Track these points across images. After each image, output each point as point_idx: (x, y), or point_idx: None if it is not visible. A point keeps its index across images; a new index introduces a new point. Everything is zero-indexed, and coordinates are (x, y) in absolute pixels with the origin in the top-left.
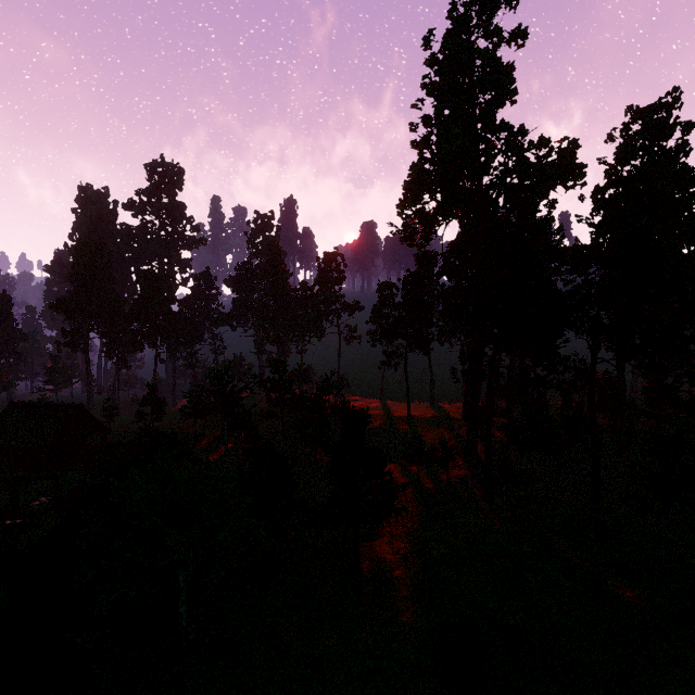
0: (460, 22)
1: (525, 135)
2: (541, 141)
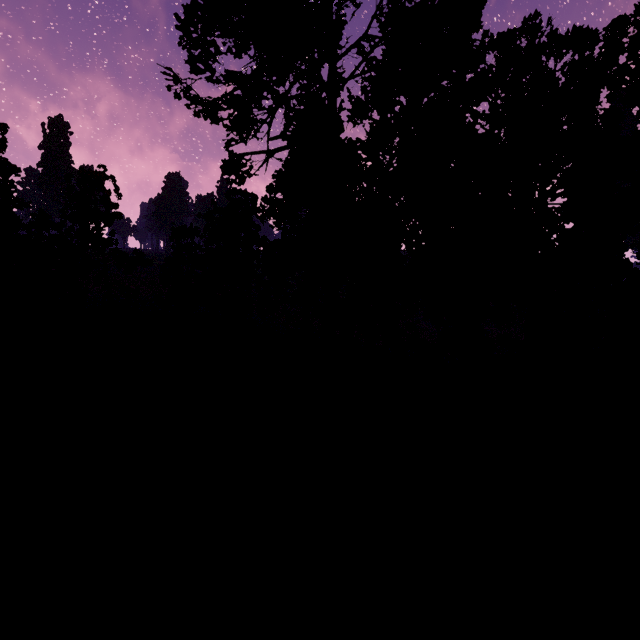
0: None
1: None
2: None
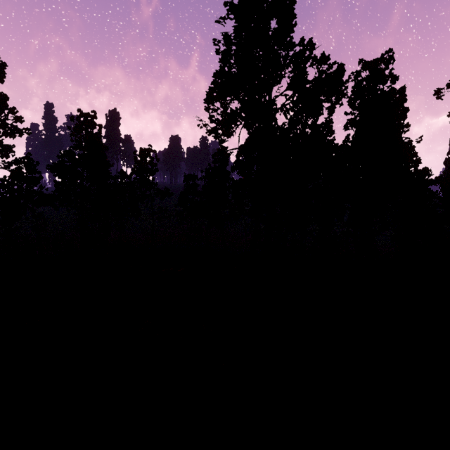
0: None
1: (312, 48)
2: (322, 58)
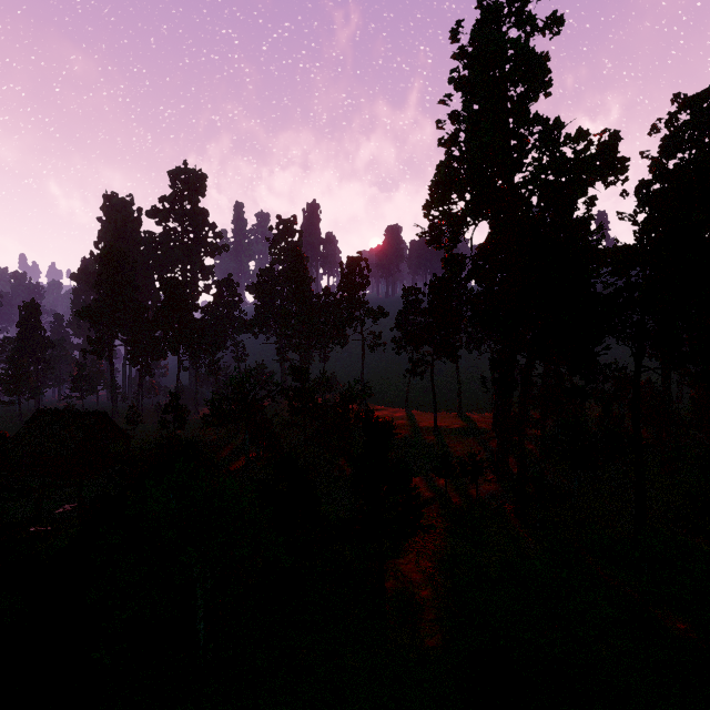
0: (491, 11)
1: (561, 128)
2: (579, 134)
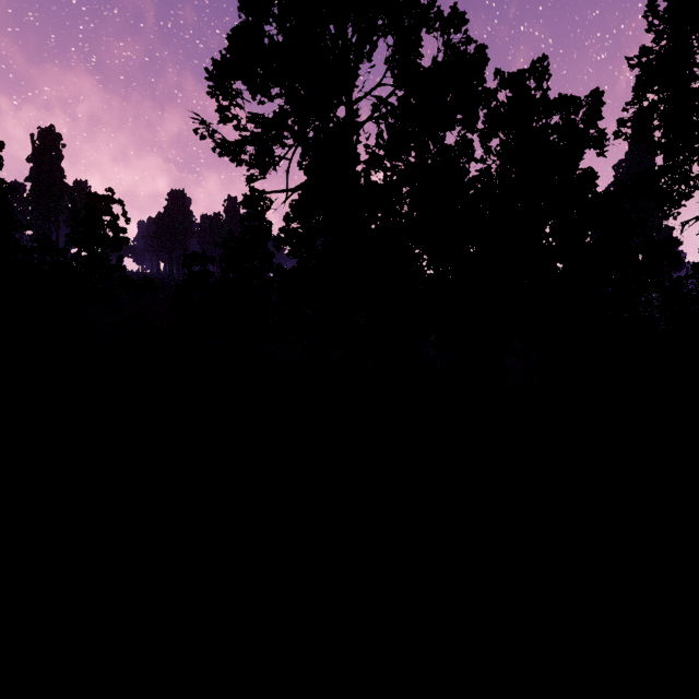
0: None
1: None
2: (452, 18)
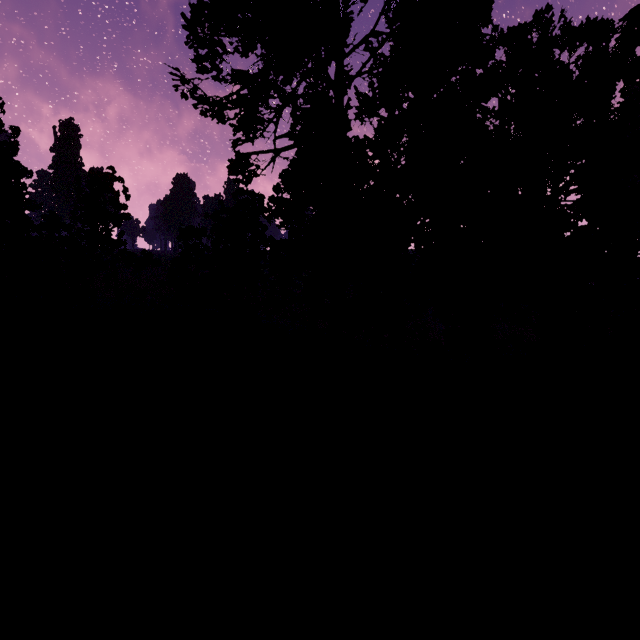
0: None
1: None
2: None
